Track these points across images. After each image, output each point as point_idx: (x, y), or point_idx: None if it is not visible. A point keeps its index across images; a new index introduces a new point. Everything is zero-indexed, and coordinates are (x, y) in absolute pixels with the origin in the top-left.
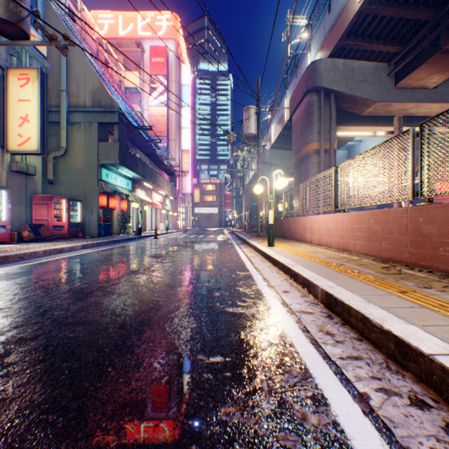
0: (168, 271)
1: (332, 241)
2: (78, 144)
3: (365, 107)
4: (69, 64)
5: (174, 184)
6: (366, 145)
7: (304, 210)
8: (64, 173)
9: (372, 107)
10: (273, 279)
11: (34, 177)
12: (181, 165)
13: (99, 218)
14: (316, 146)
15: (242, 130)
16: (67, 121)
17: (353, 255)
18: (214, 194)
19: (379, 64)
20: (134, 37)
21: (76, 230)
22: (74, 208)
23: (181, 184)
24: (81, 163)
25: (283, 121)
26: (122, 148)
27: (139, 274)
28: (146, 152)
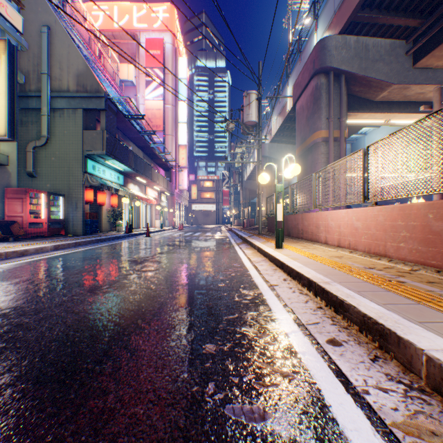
0: (141, 289)
1: (360, 243)
2: (61, 132)
3: (380, 91)
4: (50, 44)
5: (170, 179)
6: (372, 138)
7: (316, 204)
8: (45, 165)
9: (387, 90)
10: (299, 307)
11: (7, 167)
12: (178, 161)
13: (85, 214)
14: (325, 134)
15: (241, 118)
16: (49, 107)
17: (398, 263)
18: (211, 191)
19: (396, 42)
20: (129, 29)
21: (58, 228)
22: (56, 203)
23: (178, 180)
24: (64, 154)
25: (285, 112)
26: (110, 137)
27: (97, 295)
28: (139, 145)
